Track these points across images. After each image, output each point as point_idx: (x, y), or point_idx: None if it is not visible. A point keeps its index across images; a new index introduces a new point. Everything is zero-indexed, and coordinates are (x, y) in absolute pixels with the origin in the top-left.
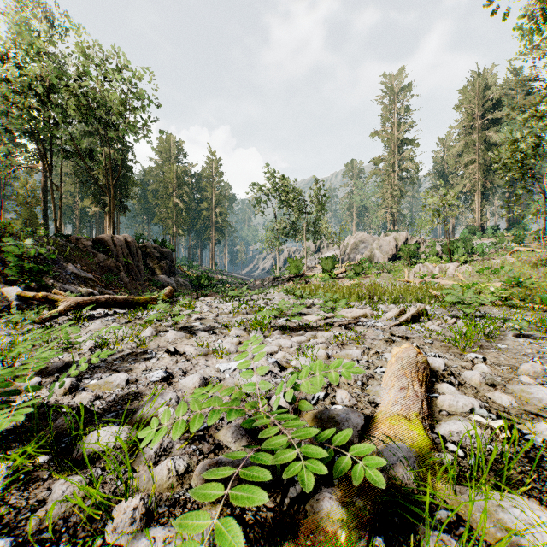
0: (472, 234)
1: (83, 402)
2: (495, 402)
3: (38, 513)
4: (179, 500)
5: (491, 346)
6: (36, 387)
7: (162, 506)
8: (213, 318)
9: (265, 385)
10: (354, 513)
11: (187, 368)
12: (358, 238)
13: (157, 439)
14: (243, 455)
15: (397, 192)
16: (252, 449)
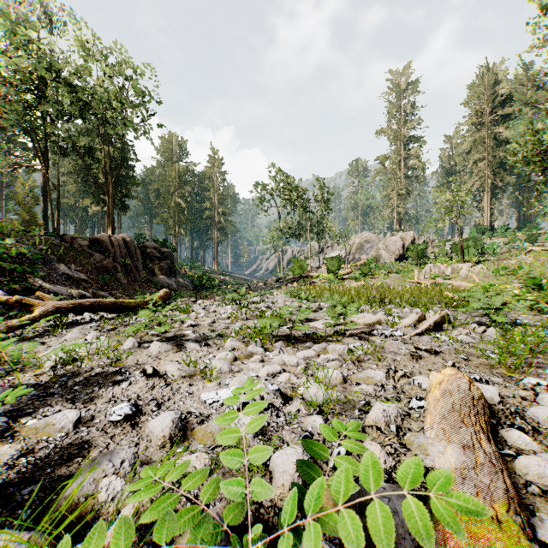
0: (481, 234)
1: (2, 460)
2: None
3: None
4: None
5: (541, 364)
6: None
7: None
8: (208, 324)
9: (254, 494)
10: None
11: (164, 398)
12: (363, 237)
13: None
14: None
15: (403, 191)
16: None
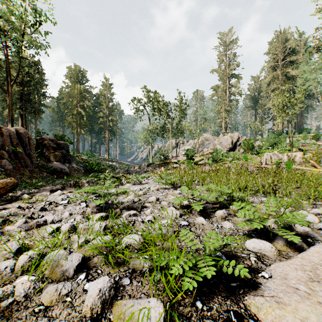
0: (278, 135)
1: None
2: None
3: None
4: None
5: None
6: None
7: None
8: None
9: None
10: None
11: None
12: (204, 137)
13: None
14: None
15: (228, 108)
16: None
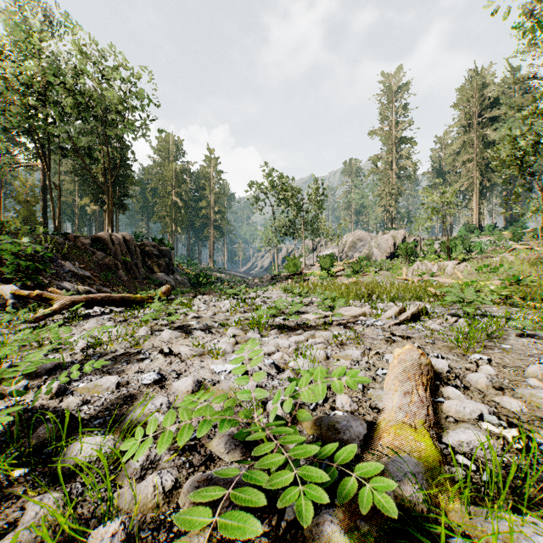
0: (470, 232)
1: (70, 407)
2: (504, 408)
3: (7, 538)
4: (164, 522)
5: (494, 346)
6: (17, 392)
7: (145, 529)
8: (210, 317)
9: (260, 393)
10: (358, 539)
11: (181, 370)
12: (356, 236)
13: (139, 457)
14: (234, 474)
15: (394, 191)
16: None
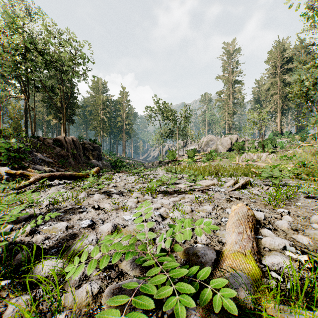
0: (275, 136)
1: (37, 241)
2: (298, 242)
3: None
4: (92, 314)
5: (291, 204)
6: (5, 233)
7: None
8: (122, 186)
9: (151, 235)
10: None
11: (105, 218)
12: (209, 138)
13: (76, 275)
14: (135, 286)
15: (231, 111)
16: (143, 275)
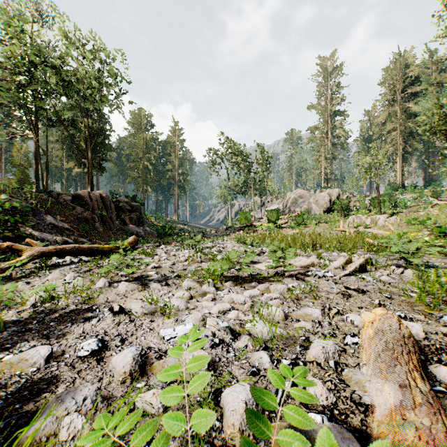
0: (394, 190)
1: None
2: None
3: None
4: None
5: None
6: None
7: None
8: (169, 266)
9: None
10: None
11: (128, 333)
12: (297, 193)
13: None
14: None
15: (330, 155)
16: None
